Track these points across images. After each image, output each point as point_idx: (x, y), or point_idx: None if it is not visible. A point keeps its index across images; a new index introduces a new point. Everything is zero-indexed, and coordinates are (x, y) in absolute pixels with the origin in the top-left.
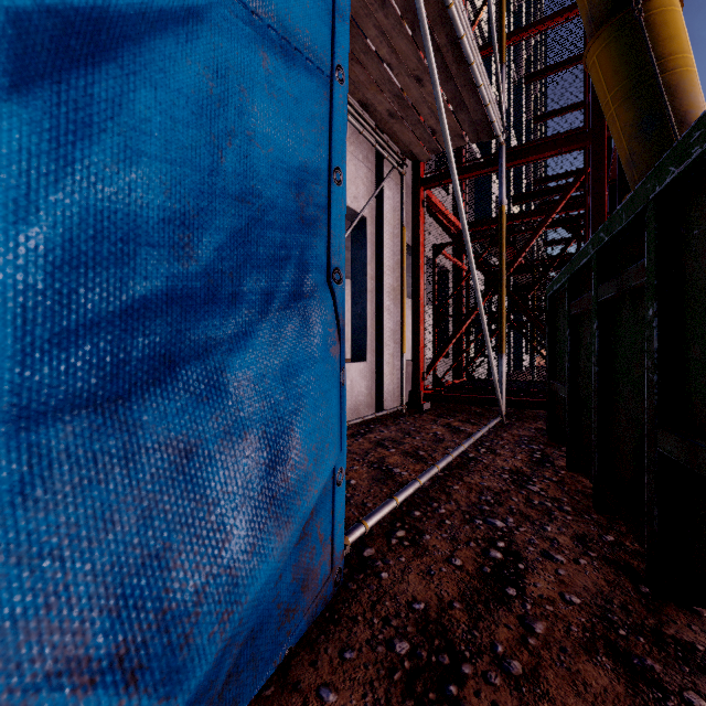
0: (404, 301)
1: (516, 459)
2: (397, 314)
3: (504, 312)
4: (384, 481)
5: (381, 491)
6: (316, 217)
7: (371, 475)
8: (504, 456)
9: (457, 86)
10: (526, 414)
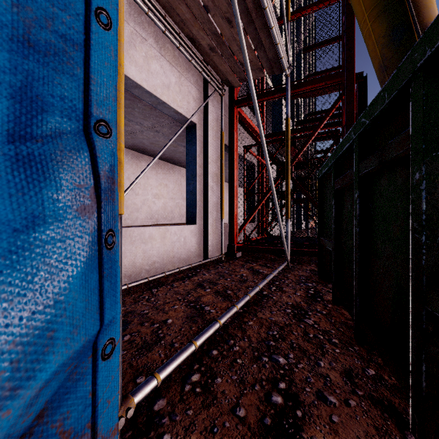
0: (223, 183)
1: (297, 295)
2: (219, 192)
3: (289, 191)
4: (195, 319)
5: (190, 329)
6: (59, 49)
7: (186, 314)
8: (288, 292)
9: (256, 29)
10: (304, 259)
